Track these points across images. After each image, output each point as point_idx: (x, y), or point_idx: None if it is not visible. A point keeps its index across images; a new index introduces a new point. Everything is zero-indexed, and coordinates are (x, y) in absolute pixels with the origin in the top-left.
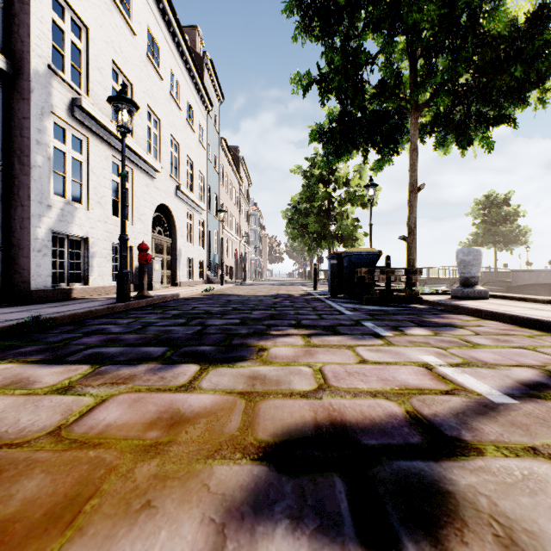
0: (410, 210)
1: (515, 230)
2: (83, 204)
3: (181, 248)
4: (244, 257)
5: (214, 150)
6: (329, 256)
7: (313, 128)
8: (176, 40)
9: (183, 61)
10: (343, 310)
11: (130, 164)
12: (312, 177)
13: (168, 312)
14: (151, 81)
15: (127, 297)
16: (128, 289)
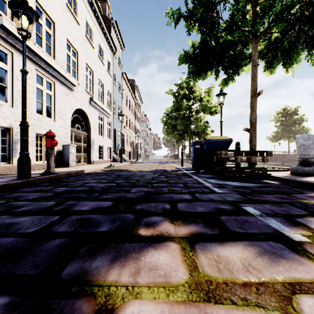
0: (252, 109)
1: (301, 129)
2: (8, 102)
3: (94, 139)
4: (137, 146)
5: (118, 79)
6: (192, 143)
7: (181, 53)
8: (90, 1)
9: (96, 17)
10: (211, 186)
11: (52, 78)
12: (179, 96)
13: (55, 189)
14: (70, 23)
15: (27, 175)
16: (28, 168)
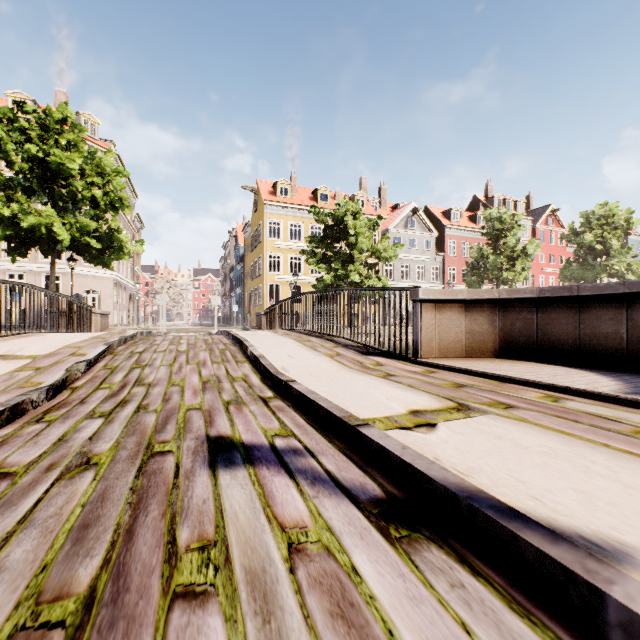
0: None
1: None
2: None
3: None
4: None
5: None
6: None
7: None
8: None
9: None
10: None
11: None
12: None
13: None
14: None
15: None
16: None
